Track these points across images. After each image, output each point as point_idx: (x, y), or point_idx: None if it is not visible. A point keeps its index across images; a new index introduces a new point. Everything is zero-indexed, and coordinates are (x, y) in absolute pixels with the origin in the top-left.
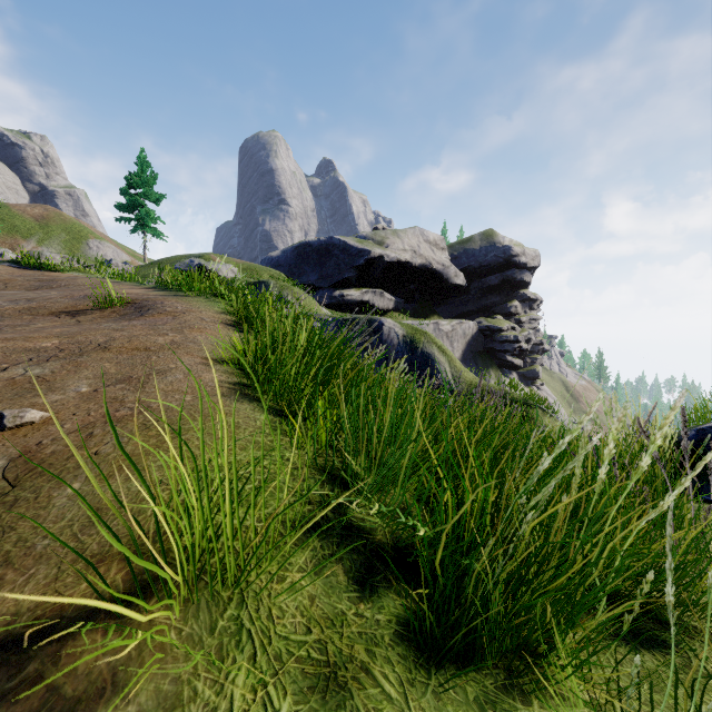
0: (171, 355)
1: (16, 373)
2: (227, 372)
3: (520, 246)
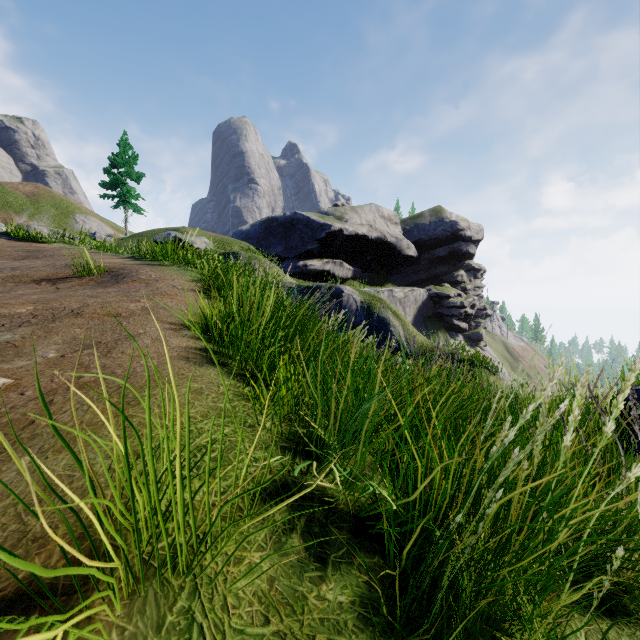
0: (141, 321)
1: None
2: (194, 337)
3: (465, 221)
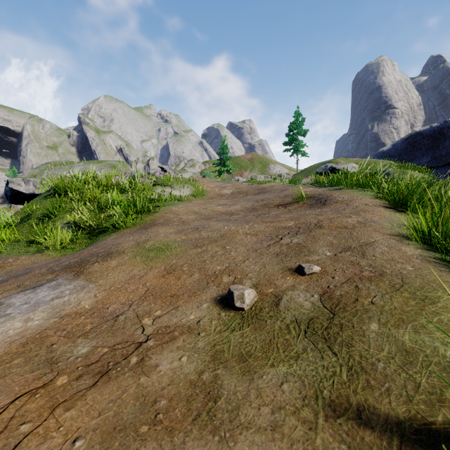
0: (365, 231)
1: (287, 241)
2: (417, 246)
3: None
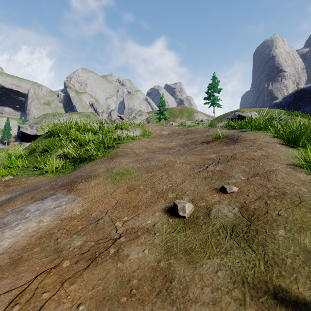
0: (268, 162)
1: (211, 168)
2: (307, 173)
3: None
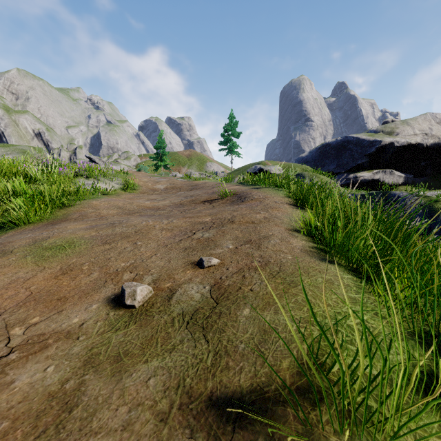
0: (267, 226)
1: (199, 235)
2: (303, 238)
3: None
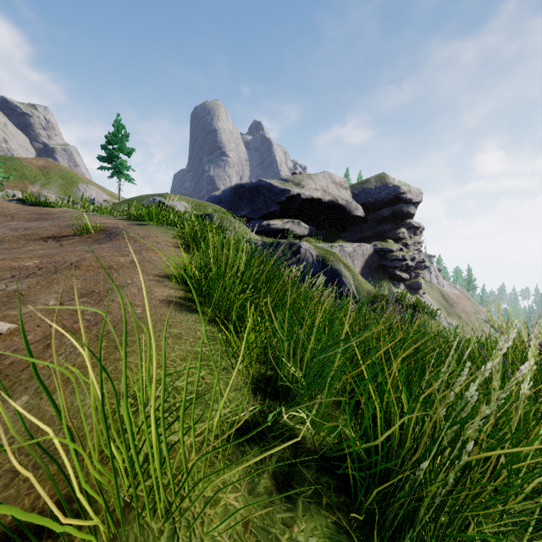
0: (129, 272)
1: None
2: (175, 286)
3: (406, 185)
